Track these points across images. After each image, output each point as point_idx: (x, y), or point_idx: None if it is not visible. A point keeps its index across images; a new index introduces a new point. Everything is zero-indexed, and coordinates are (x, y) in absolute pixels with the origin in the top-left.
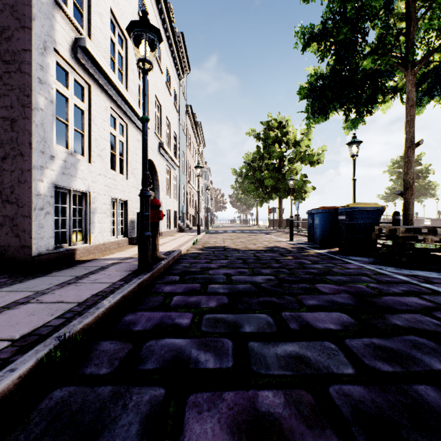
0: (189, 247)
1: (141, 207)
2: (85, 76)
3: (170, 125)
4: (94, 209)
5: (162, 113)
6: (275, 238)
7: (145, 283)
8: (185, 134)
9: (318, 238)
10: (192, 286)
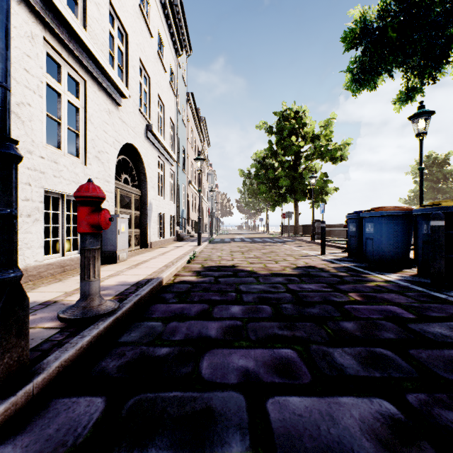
0: (181, 268)
1: None
2: None
3: (164, 108)
4: None
5: (153, 89)
6: (298, 249)
7: None
8: (185, 126)
9: (373, 254)
10: None
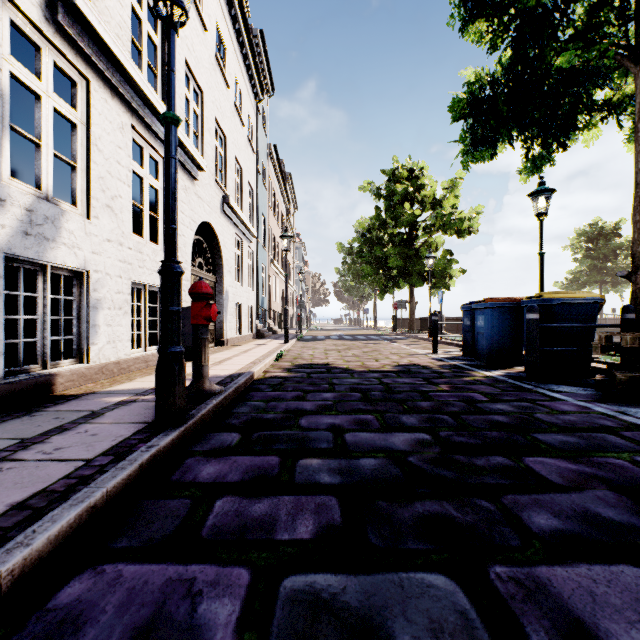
0: (269, 366)
1: (162, 296)
2: (78, 62)
3: (242, 171)
4: (96, 301)
5: (229, 150)
6: (407, 348)
7: (164, 456)
8: (266, 189)
9: (484, 351)
10: (263, 464)
